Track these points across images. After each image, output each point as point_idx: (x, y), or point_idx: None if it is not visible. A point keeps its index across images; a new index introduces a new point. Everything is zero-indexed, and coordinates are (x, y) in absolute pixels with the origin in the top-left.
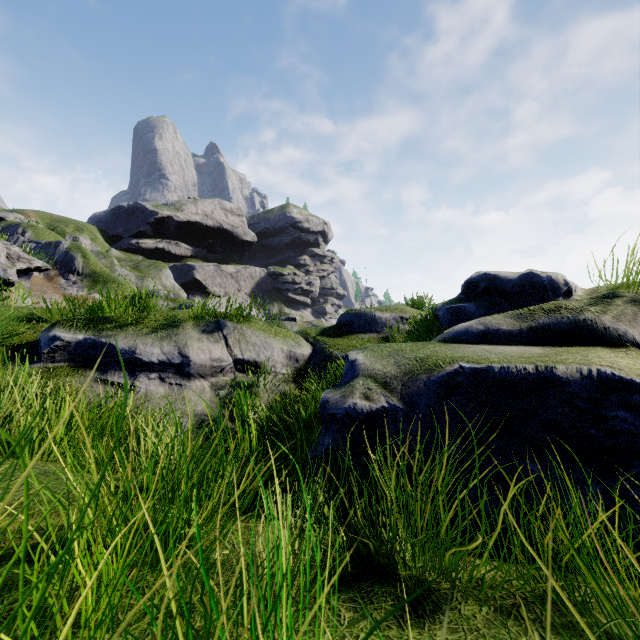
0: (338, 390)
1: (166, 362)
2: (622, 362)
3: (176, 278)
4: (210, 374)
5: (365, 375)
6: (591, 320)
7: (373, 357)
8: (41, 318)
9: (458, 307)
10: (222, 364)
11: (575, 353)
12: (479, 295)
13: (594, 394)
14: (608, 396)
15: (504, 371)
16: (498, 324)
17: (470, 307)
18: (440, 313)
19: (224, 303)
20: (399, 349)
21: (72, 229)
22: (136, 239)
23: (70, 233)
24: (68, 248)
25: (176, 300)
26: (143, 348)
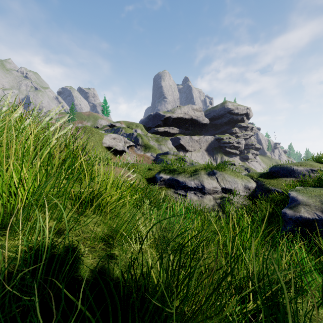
0: (290, 209)
1: (196, 187)
2: None
3: (172, 144)
4: (212, 193)
5: (304, 204)
6: None
7: (306, 196)
8: (151, 168)
9: None
10: (217, 189)
11: None
12: None
13: None
14: None
15: None
16: None
17: None
18: None
19: (193, 154)
20: (320, 194)
21: (134, 126)
22: (156, 128)
23: (134, 128)
24: (136, 135)
25: (177, 155)
26: (188, 181)
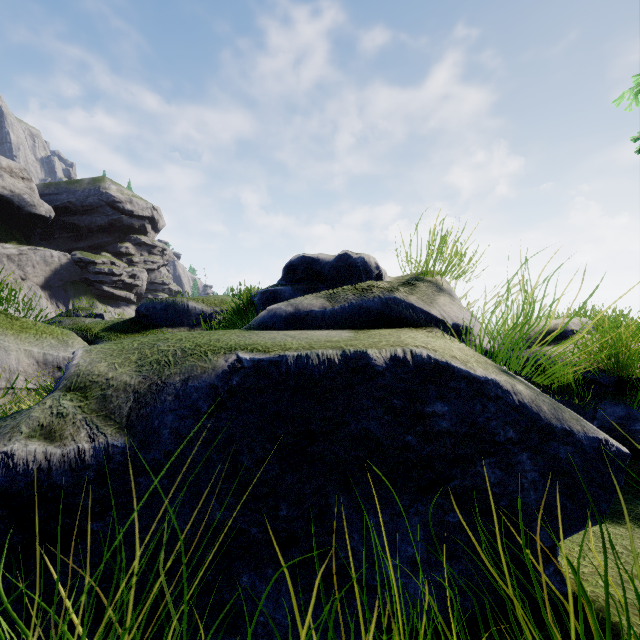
0: None
1: None
2: (435, 342)
3: None
4: None
5: (69, 386)
6: (401, 300)
7: (102, 352)
8: None
9: (274, 290)
10: None
11: (388, 335)
12: (299, 280)
13: (410, 385)
14: (425, 386)
15: (302, 362)
16: (310, 305)
17: (286, 291)
18: (256, 299)
19: None
20: (163, 338)
21: None
22: None
23: None
24: None
25: None
26: None
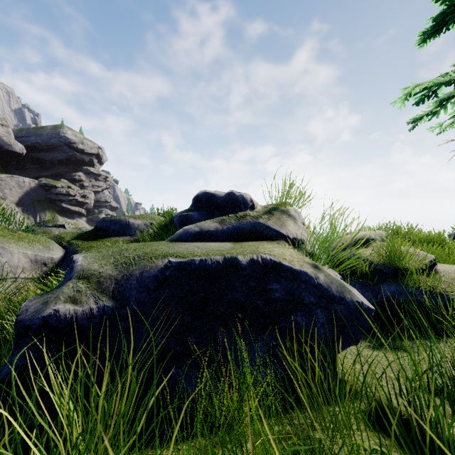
0: (44, 296)
1: None
2: (276, 250)
3: None
4: None
5: (79, 277)
6: (262, 223)
7: (93, 257)
8: None
9: (187, 215)
10: None
11: (252, 246)
12: (203, 207)
13: (260, 274)
14: (268, 275)
15: (203, 263)
16: (209, 226)
17: (195, 215)
18: (175, 219)
19: None
20: (124, 248)
21: None
22: None
23: None
24: None
25: None
26: None
